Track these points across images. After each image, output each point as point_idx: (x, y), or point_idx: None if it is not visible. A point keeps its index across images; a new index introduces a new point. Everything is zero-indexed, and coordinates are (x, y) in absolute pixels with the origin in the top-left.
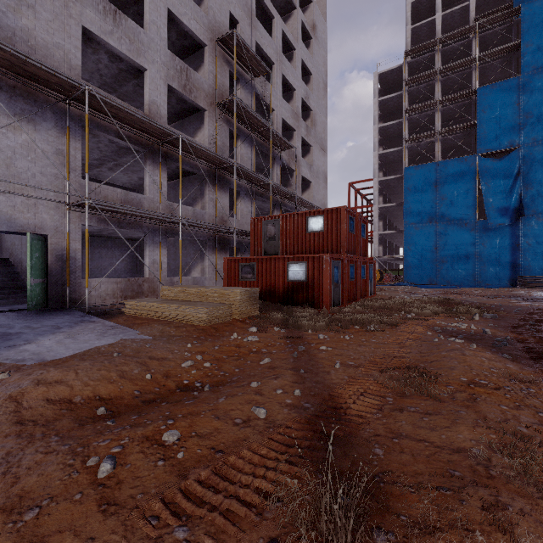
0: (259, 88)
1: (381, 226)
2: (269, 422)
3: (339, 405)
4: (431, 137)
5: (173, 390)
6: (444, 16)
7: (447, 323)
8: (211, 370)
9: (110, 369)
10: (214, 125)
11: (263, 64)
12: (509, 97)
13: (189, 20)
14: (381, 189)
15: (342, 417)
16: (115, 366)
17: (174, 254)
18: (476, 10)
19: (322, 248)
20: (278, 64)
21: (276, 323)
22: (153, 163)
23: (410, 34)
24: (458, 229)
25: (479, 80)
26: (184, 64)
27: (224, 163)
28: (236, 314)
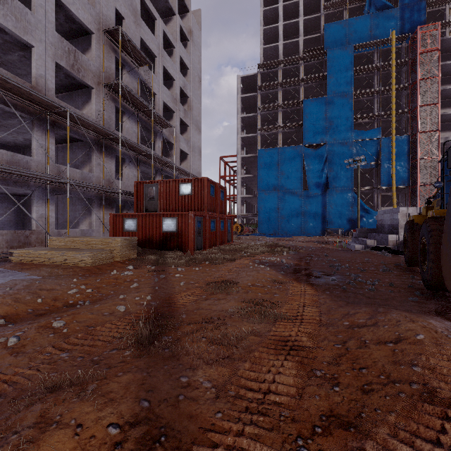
0: (143, 75)
1: (243, 191)
2: (126, 312)
3: (173, 301)
4: (275, 129)
5: (61, 307)
6: (284, 44)
7: (266, 258)
8: (92, 293)
9: (6, 297)
10: (101, 101)
11: (146, 58)
12: (321, 109)
13: (77, 10)
14: (243, 163)
15: (172, 306)
16: (10, 295)
17: (62, 210)
18: (304, 45)
19: (191, 207)
20: (160, 57)
21: (149, 263)
22: (41, 129)
23: (262, 52)
24: (292, 196)
25: (305, 94)
26: (72, 46)
27: (110, 135)
28: (117, 257)
